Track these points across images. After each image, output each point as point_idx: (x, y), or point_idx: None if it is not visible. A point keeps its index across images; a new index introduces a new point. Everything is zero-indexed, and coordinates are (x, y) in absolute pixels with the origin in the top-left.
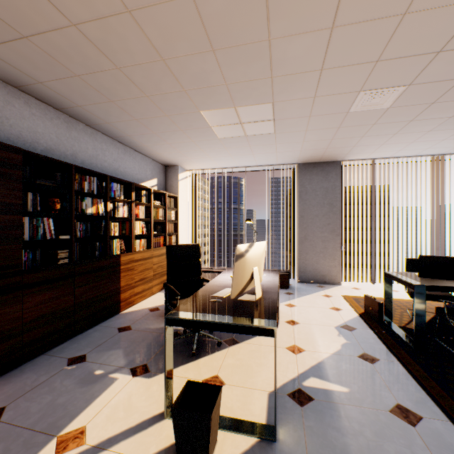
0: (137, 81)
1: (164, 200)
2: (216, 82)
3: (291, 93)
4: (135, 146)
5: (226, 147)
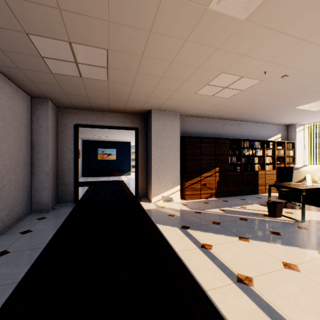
0: (262, 109)
1: (283, 145)
2: (296, 101)
3: None
4: (266, 122)
5: None
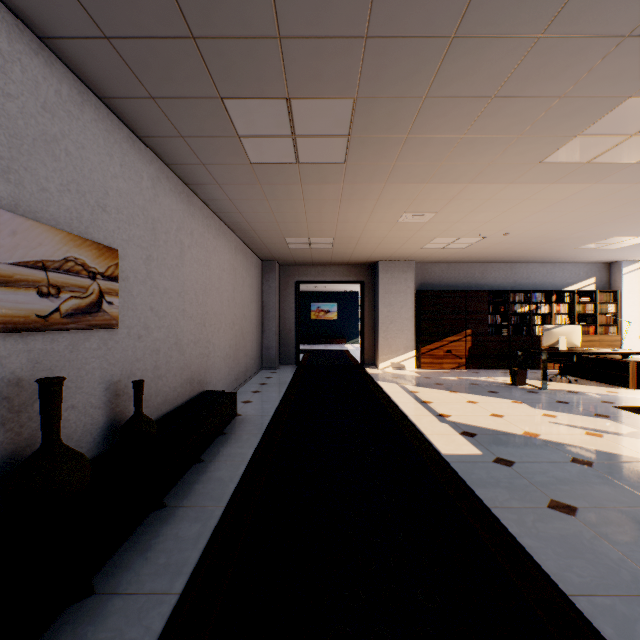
0: (527, 252)
1: (594, 296)
2: (562, 244)
3: (615, 234)
4: (560, 262)
5: (638, 248)
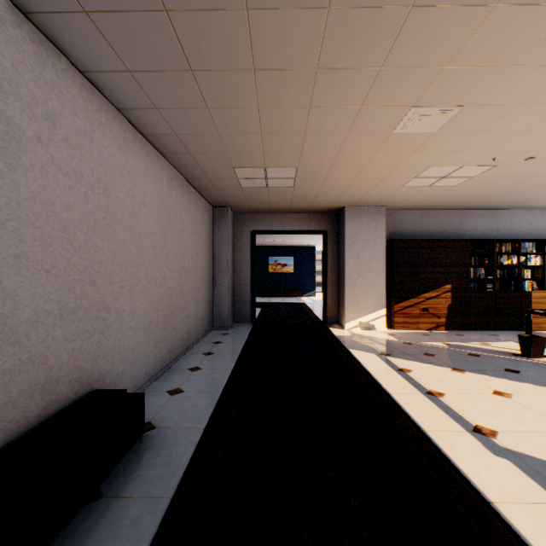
0: (526, 193)
1: None
2: None
3: None
4: None
5: None
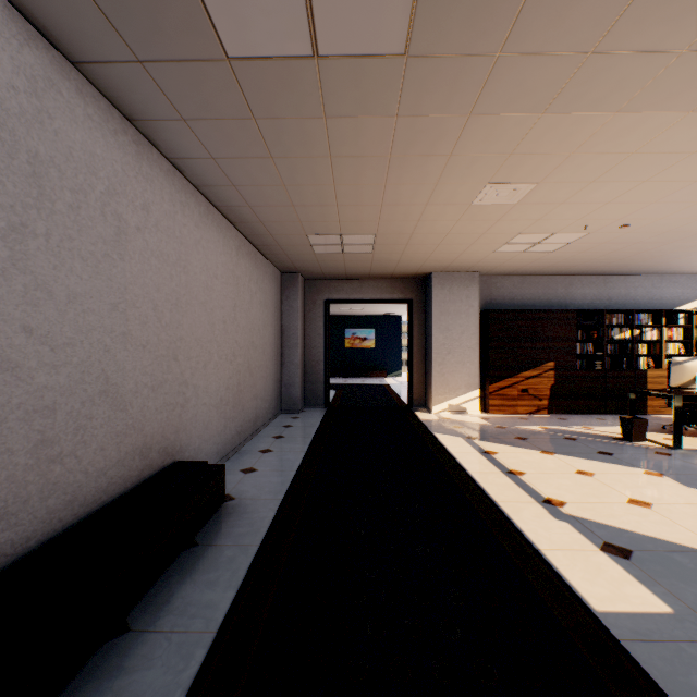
0: (635, 258)
1: None
2: (693, 244)
3: None
4: (671, 273)
5: None
